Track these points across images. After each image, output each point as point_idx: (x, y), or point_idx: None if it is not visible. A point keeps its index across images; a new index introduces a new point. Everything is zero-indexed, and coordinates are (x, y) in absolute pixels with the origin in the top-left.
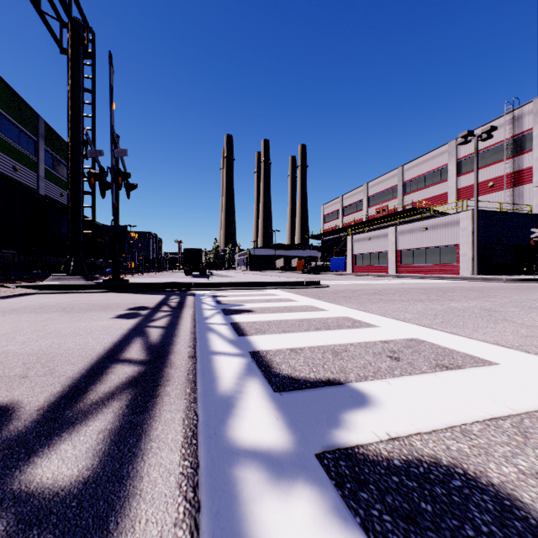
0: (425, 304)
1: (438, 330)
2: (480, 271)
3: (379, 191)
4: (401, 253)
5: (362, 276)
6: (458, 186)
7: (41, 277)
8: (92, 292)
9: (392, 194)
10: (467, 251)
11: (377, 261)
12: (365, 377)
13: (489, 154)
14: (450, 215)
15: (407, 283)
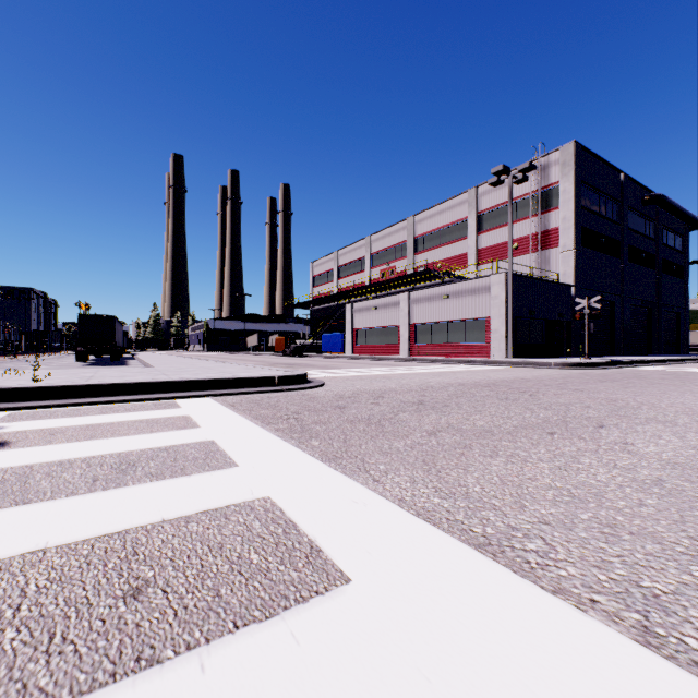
0: (594, 453)
1: None
2: (513, 353)
3: (385, 247)
4: (416, 328)
5: (367, 359)
6: (479, 246)
7: None
8: None
9: (402, 252)
10: (499, 327)
11: (386, 338)
12: None
13: (514, 208)
14: (477, 279)
15: (441, 373)
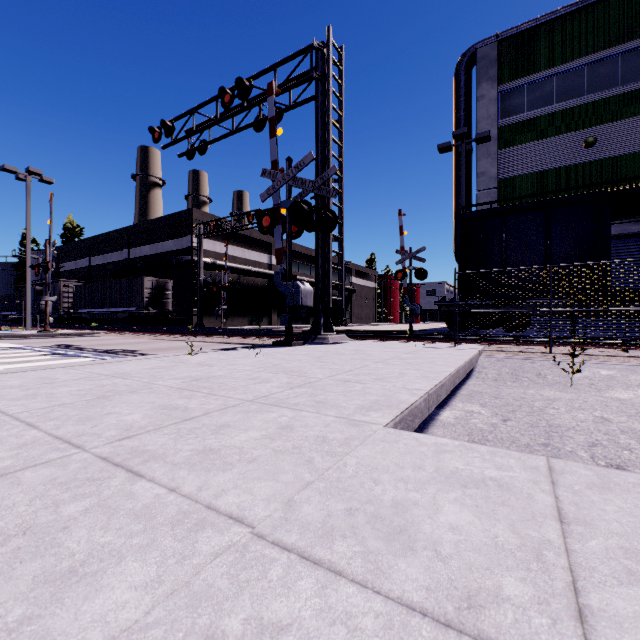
0: None
1: None
2: None
3: None
4: None
5: None
6: None
7: (380, 336)
8: None
9: None
10: None
11: None
12: None
13: None
14: None
15: None
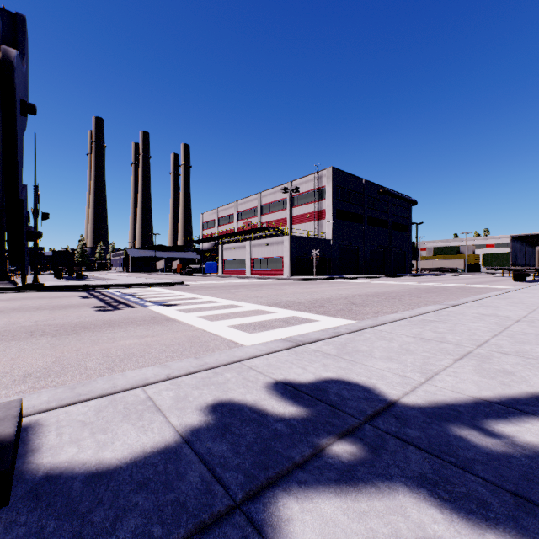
0: (220, 291)
1: (205, 296)
2: (294, 274)
3: (245, 209)
4: (254, 260)
5: (226, 277)
6: (292, 214)
7: None
8: (24, 292)
9: (255, 213)
10: (287, 261)
11: (240, 265)
12: (172, 301)
13: (308, 196)
14: (279, 237)
15: (241, 282)
